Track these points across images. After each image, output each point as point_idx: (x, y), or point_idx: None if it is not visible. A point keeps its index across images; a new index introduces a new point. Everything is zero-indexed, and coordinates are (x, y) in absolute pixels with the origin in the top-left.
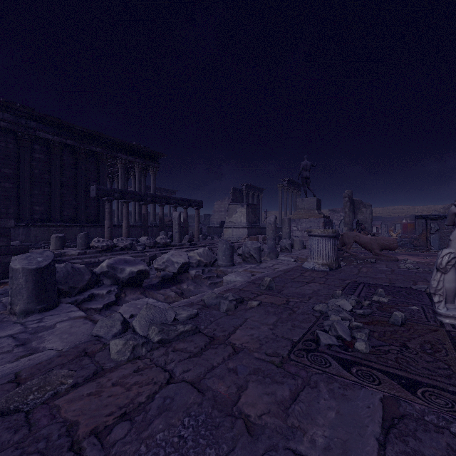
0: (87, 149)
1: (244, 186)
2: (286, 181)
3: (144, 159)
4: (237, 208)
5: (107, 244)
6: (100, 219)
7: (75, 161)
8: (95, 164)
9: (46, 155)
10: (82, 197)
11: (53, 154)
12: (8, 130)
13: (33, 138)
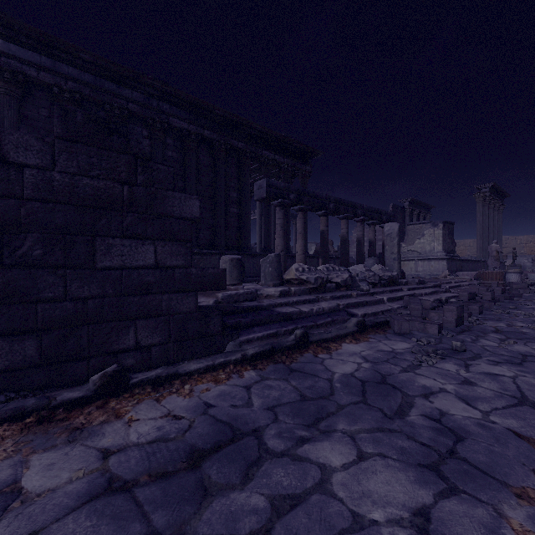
0: (227, 144)
1: (406, 202)
2: (486, 188)
3: (293, 159)
4: (424, 229)
5: (320, 275)
6: (242, 245)
7: (212, 162)
8: (236, 167)
9: (180, 153)
10: (221, 212)
11: (188, 150)
12: (137, 116)
13: (166, 127)
